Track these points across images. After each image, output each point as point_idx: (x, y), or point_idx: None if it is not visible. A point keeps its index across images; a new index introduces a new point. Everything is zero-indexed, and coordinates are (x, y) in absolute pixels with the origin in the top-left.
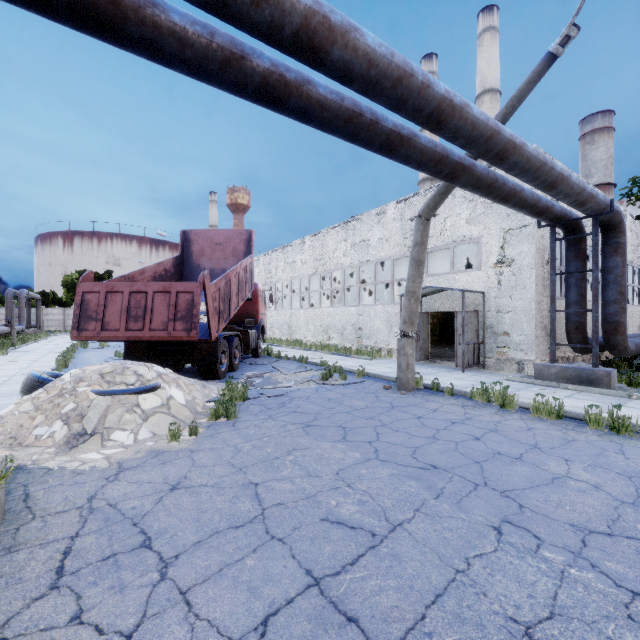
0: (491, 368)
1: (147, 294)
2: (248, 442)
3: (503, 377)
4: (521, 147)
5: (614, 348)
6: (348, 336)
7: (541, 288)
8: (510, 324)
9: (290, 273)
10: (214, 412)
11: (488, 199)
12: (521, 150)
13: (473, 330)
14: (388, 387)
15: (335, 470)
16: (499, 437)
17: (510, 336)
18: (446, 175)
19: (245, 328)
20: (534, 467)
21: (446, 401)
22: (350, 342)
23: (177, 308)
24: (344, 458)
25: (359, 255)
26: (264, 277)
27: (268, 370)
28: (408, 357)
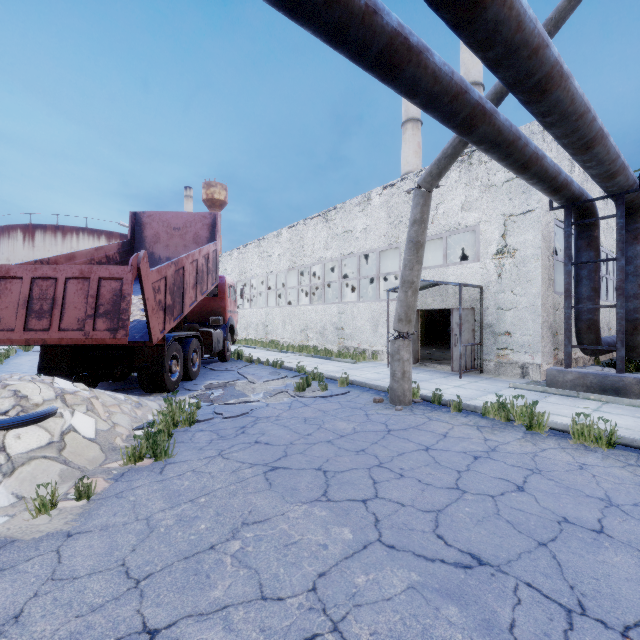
0: (490, 372)
1: (57, 281)
2: (172, 509)
3: (509, 384)
4: (568, 77)
5: (633, 350)
6: (329, 336)
7: (547, 282)
8: (512, 323)
9: (266, 268)
10: (133, 451)
11: (505, 165)
12: (567, 82)
13: (470, 329)
14: (379, 400)
15: (310, 579)
16: (549, 484)
17: (512, 336)
18: (462, 121)
19: (210, 328)
20: (637, 554)
21: (454, 420)
22: (331, 343)
23: (99, 300)
24: (326, 543)
25: (341, 247)
26: (238, 273)
27: (234, 378)
28: (404, 363)
